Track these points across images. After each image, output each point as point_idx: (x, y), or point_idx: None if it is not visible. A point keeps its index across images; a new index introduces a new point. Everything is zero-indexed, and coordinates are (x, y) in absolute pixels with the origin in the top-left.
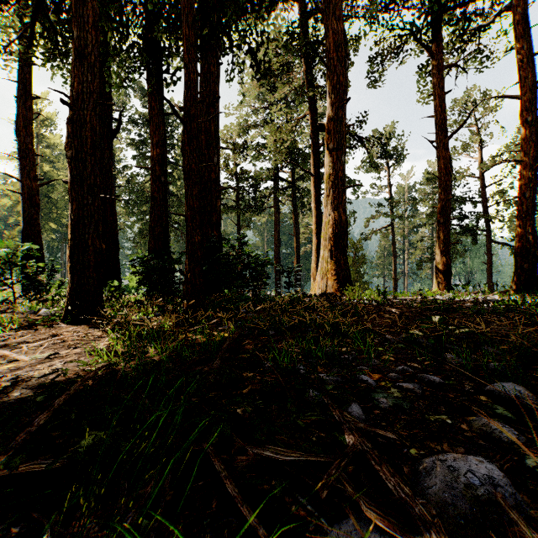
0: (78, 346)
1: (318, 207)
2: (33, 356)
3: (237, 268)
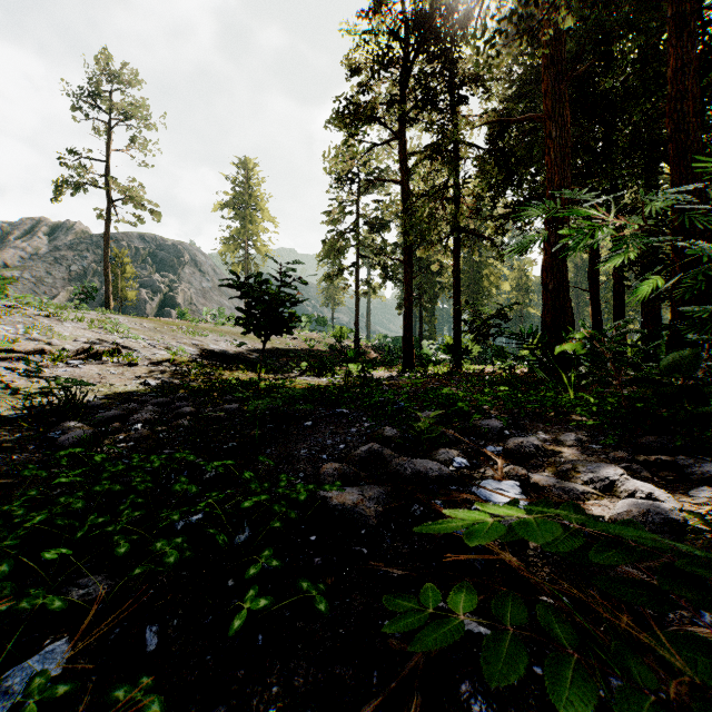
0: None
1: None
2: None
3: None
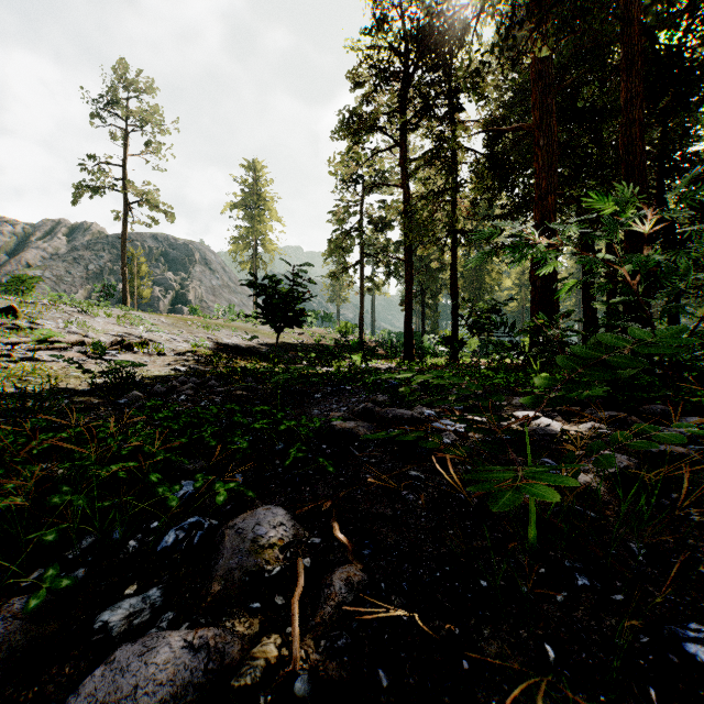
0: None
1: None
2: None
3: None
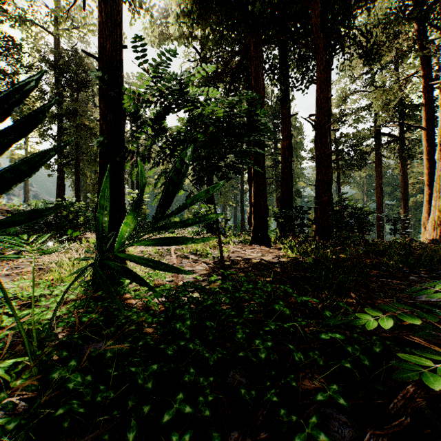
0: (269, 253)
1: (429, 158)
2: (255, 254)
3: (345, 217)
